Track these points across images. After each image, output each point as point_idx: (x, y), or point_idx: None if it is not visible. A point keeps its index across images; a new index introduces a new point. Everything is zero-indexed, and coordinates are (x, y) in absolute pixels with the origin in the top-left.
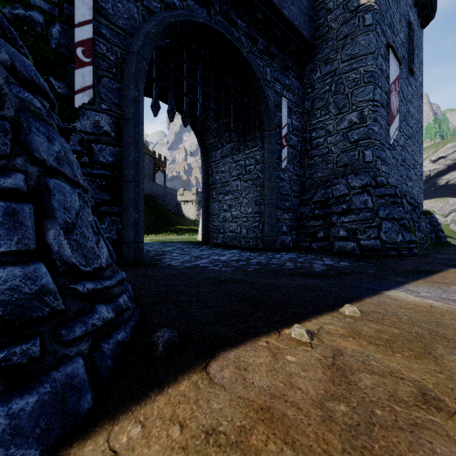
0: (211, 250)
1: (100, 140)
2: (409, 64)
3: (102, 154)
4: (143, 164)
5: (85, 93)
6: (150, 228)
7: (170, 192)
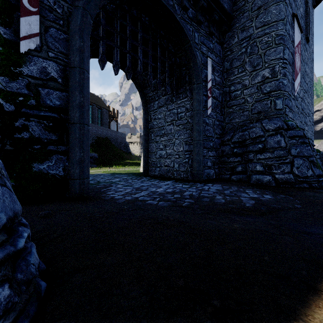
0: (150, 181)
1: (47, 85)
2: (306, 34)
3: (49, 98)
4: (88, 108)
5: (32, 40)
6: (106, 162)
7: (121, 136)
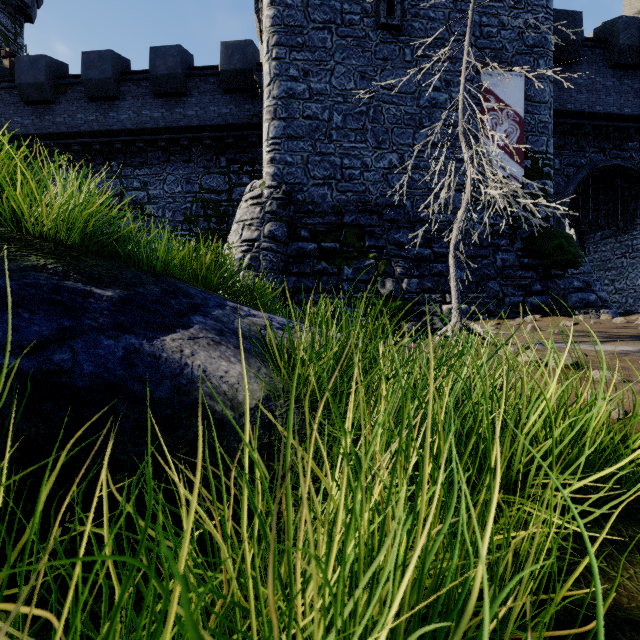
0: None
1: None
2: None
3: None
4: None
5: None
6: None
7: None
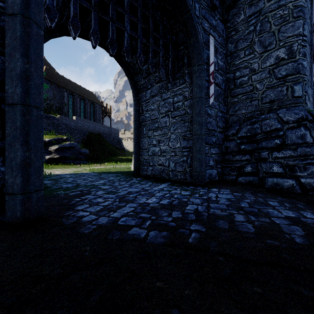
0: (141, 184)
1: None
2: None
3: None
4: (41, 83)
5: None
6: (98, 158)
7: (114, 131)
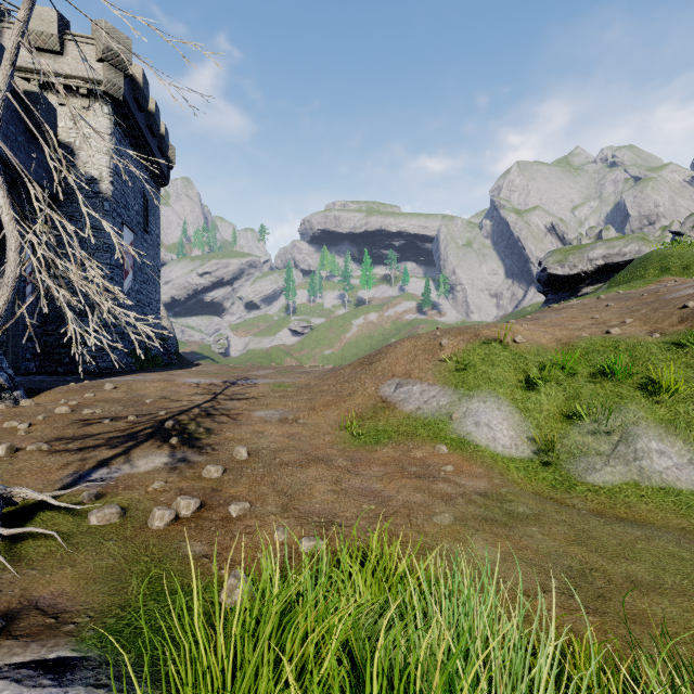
0: None
1: None
2: (144, 226)
3: None
4: None
5: None
6: None
7: None
